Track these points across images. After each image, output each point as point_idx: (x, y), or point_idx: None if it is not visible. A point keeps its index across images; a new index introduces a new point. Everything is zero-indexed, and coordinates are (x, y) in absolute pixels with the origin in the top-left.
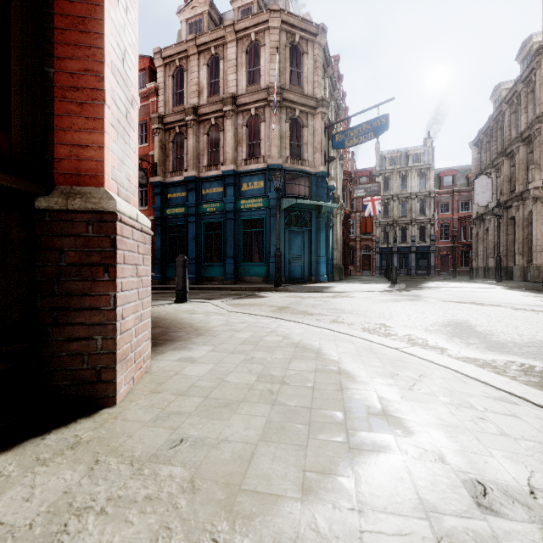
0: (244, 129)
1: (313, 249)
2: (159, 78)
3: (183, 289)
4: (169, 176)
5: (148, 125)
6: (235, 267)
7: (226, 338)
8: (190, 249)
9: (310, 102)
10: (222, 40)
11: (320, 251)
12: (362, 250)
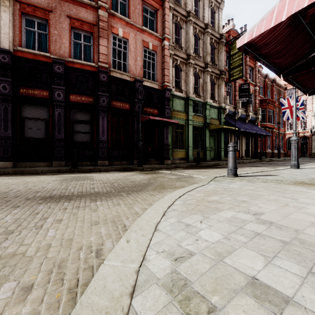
0: None
1: None
2: None
3: None
4: None
5: None
6: None
7: None
8: None
9: None
10: None
11: None
12: None
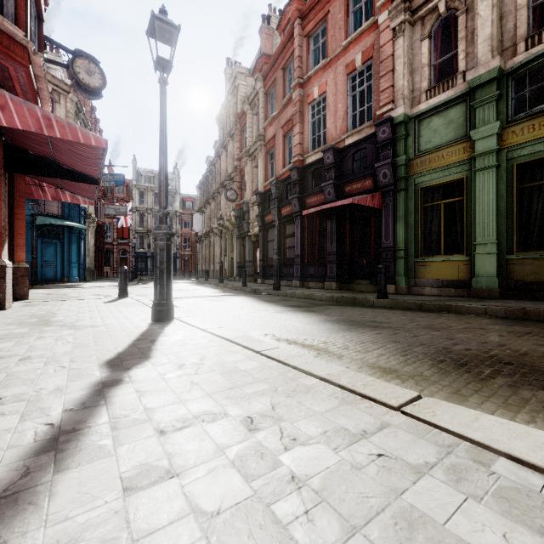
0: None
1: (66, 256)
2: None
3: None
4: None
5: None
6: None
7: (37, 296)
8: None
9: None
10: None
11: (72, 258)
12: (120, 253)
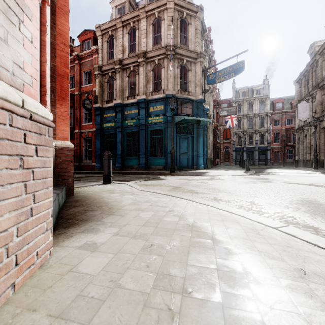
0: (151, 73)
1: (195, 148)
2: (99, 43)
3: (108, 175)
4: (105, 103)
5: (92, 72)
6: (145, 160)
7: (131, 218)
8: (117, 148)
9: (192, 55)
10: (137, 17)
11: (199, 149)
12: (224, 149)
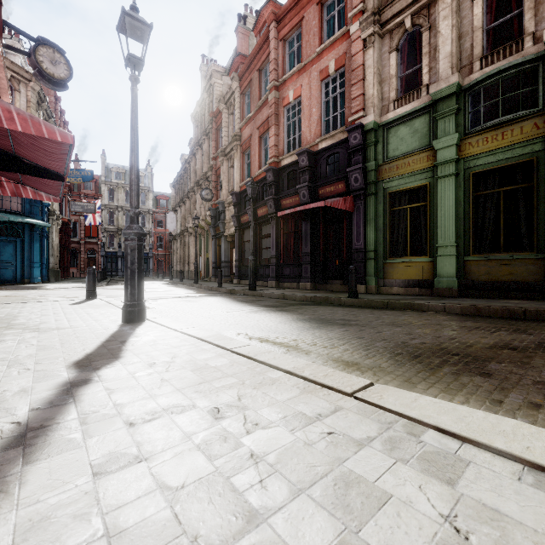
0: None
1: (27, 256)
2: None
3: None
4: None
5: None
6: None
7: None
8: None
9: None
10: None
11: (34, 258)
12: (87, 253)
